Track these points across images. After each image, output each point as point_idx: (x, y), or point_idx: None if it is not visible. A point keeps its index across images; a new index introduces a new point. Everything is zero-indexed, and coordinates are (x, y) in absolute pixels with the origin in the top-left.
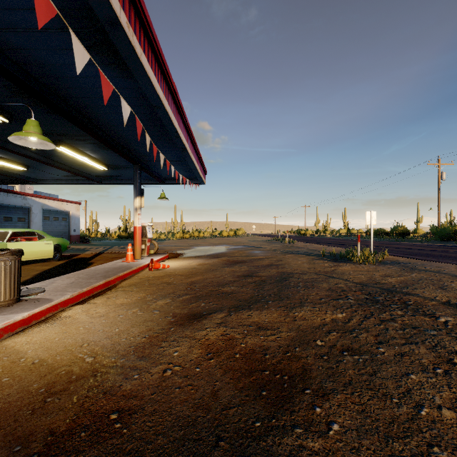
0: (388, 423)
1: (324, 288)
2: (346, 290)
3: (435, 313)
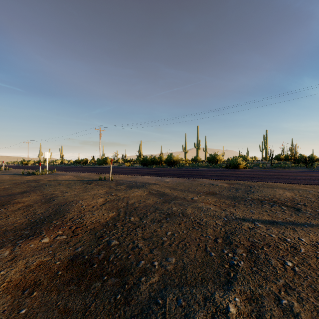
0: (3, 193)
1: (9, 182)
2: (19, 182)
3: (41, 182)
